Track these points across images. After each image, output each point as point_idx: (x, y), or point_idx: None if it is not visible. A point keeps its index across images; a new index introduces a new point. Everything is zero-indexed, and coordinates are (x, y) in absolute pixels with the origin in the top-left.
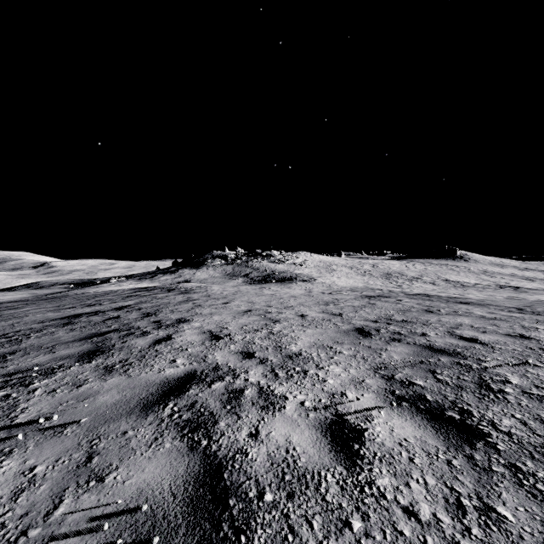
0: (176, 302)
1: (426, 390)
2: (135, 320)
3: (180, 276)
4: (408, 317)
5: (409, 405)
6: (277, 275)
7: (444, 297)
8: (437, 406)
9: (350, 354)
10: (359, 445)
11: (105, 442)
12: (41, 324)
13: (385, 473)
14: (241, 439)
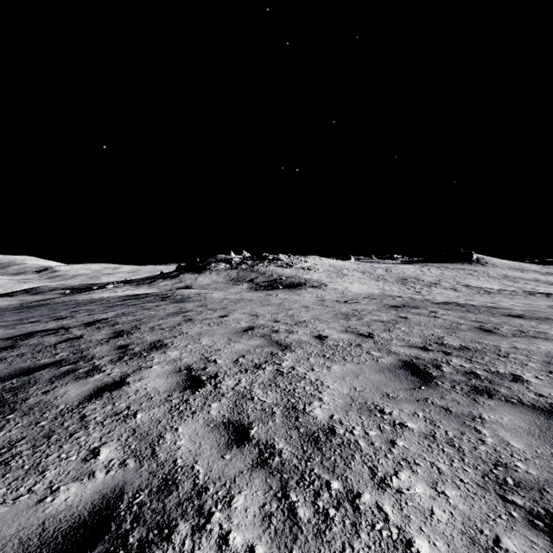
0: (163, 314)
1: None
2: (96, 344)
3: (181, 281)
4: (465, 340)
5: None
6: (285, 281)
7: (479, 306)
8: None
9: (422, 429)
10: None
11: None
12: None
13: None
14: None
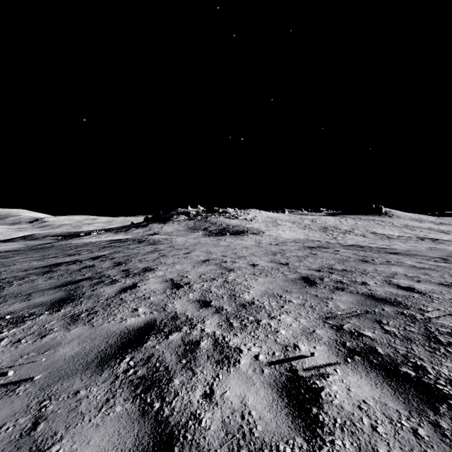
0: (144, 252)
1: (376, 342)
2: (107, 269)
3: (150, 230)
4: (347, 266)
5: (361, 358)
6: (231, 229)
7: (374, 247)
8: (390, 361)
9: (299, 302)
10: (317, 409)
11: (55, 404)
12: (25, 272)
13: (349, 447)
14: (195, 400)
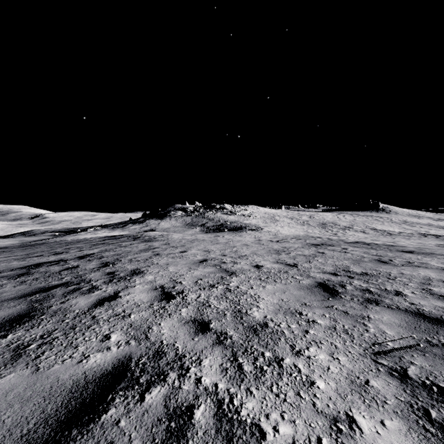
0: (137, 250)
1: None
2: (90, 271)
3: (147, 226)
4: (366, 269)
5: None
6: (229, 225)
7: (381, 245)
8: None
9: (327, 324)
10: None
11: None
12: None
13: None
14: None
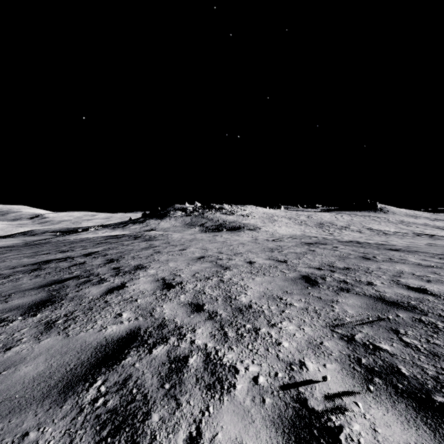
0: (139, 248)
1: (396, 359)
2: (97, 267)
3: (147, 225)
4: (348, 264)
5: (383, 382)
6: (228, 225)
7: (372, 243)
8: (418, 386)
9: (301, 306)
10: None
11: None
12: (12, 270)
13: None
14: None
